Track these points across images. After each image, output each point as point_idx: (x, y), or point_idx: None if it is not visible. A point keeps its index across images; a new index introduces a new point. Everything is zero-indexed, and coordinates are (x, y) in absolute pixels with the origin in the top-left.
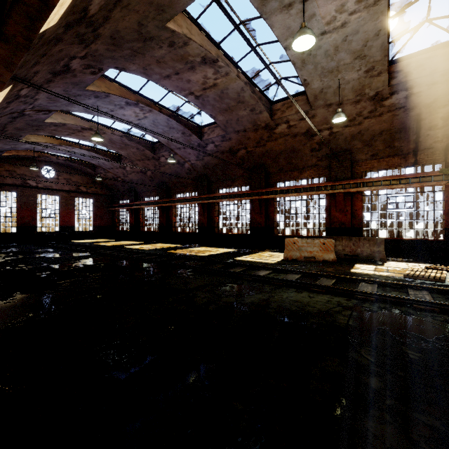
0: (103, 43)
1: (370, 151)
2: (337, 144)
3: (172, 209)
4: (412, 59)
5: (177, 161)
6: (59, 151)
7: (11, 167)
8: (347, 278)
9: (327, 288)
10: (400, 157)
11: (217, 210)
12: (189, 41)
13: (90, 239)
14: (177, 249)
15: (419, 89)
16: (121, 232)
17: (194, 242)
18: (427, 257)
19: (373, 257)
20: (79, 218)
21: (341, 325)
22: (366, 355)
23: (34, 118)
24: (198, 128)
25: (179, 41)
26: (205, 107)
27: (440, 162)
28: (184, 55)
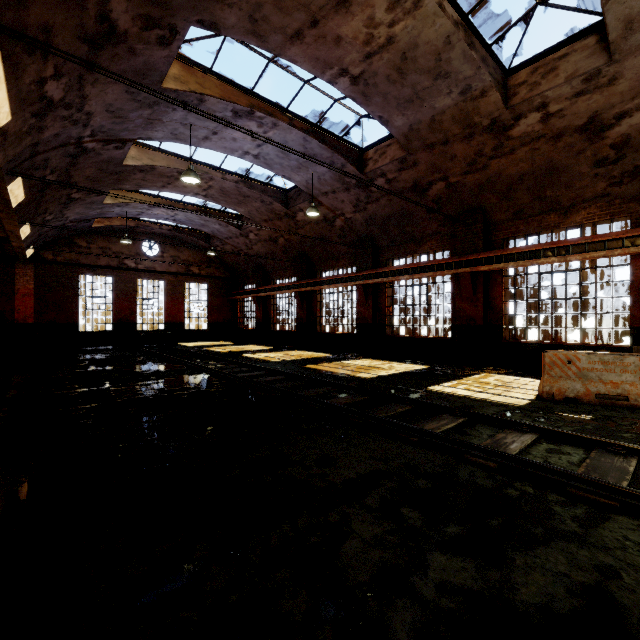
0: None
1: None
2: None
3: (317, 296)
4: None
5: (323, 217)
6: (159, 216)
7: (105, 243)
8: None
9: None
10: None
11: (390, 296)
12: None
13: (204, 341)
14: (321, 362)
15: None
16: (245, 331)
17: (351, 349)
18: None
19: None
20: (190, 311)
21: None
22: None
23: (105, 157)
24: (357, 153)
25: None
26: (370, 102)
27: None
28: None
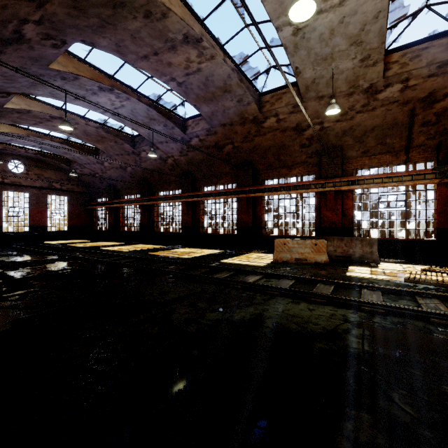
0: (62, 4)
1: (362, 147)
2: (328, 140)
3: (155, 208)
4: (408, 49)
5: (160, 157)
6: (27, 143)
7: None
8: (346, 284)
9: (328, 298)
10: (392, 154)
11: (202, 209)
12: (168, 11)
13: (65, 240)
14: (158, 250)
15: (414, 82)
16: (100, 232)
17: (178, 242)
18: (419, 257)
19: (366, 259)
20: (52, 217)
21: (356, 352)
22: (403, 404)
23: None
24: (182, 121)
25: (157, 10)
26: (189, 96)
27: (432, 160)
28: (163, 31)
